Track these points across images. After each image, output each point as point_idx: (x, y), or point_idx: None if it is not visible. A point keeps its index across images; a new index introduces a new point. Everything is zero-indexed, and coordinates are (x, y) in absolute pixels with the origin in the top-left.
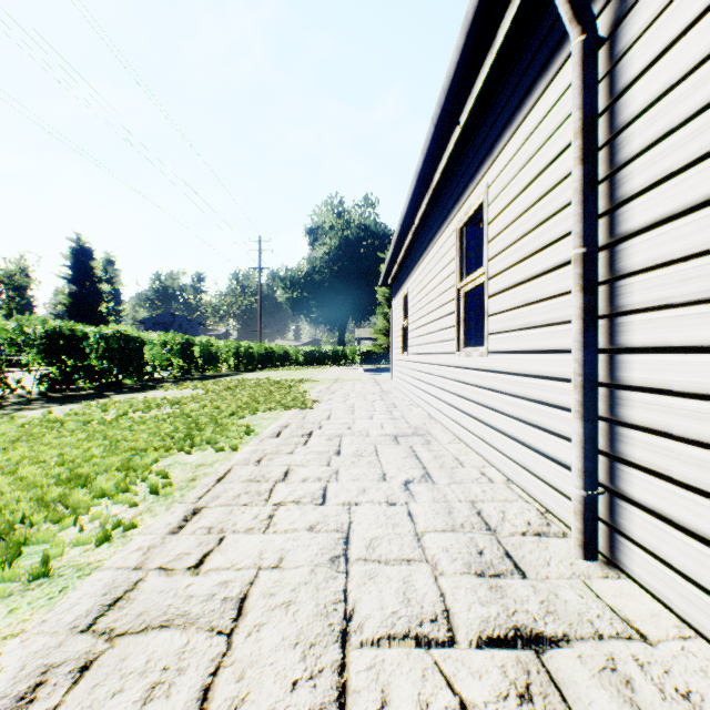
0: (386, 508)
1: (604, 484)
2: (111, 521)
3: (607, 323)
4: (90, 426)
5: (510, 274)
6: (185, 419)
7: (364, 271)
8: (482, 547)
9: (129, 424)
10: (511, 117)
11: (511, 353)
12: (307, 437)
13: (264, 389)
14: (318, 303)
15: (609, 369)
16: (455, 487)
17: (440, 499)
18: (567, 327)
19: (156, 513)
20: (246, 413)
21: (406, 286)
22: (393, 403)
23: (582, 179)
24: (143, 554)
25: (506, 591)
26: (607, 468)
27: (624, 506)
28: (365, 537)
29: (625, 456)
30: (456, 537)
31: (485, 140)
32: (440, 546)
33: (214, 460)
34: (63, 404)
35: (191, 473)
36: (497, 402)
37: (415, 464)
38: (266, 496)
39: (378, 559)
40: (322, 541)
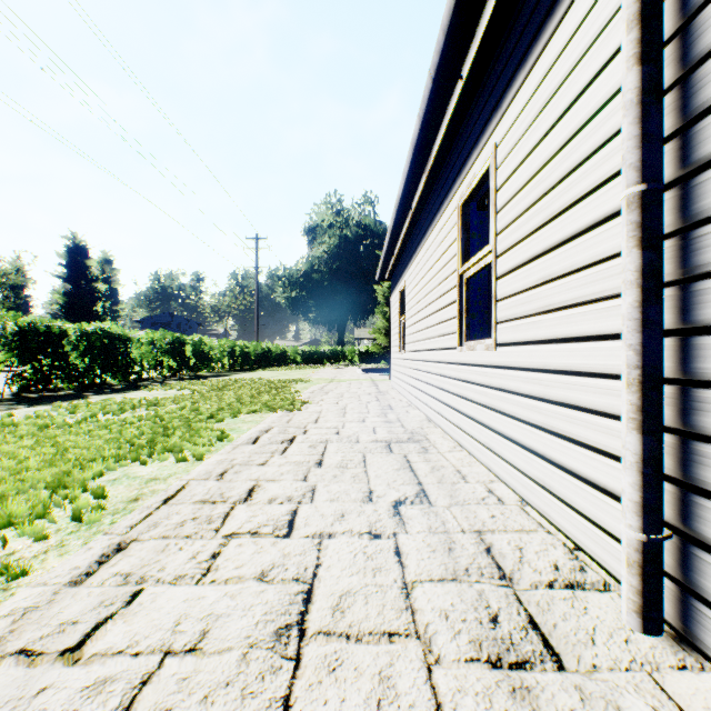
0: (368, 543)
1: (671, 523)
2: (0, 564)
3: (677, 292)
4: (45, 431)
5: (525, 247)
6: (156, 423)
7: (363, 270)
8: (495, 609)
9: (90, 428)
10: (526, 52)
11: (526, 344)
12: (288, 444)
13: (253, 390)
14: (317, 302)
15: (681, 359)
16: (457, 511)
17: (438, 529)
18: (608, 305)
19: (67, 549)
20: (227, 415)
21: (404, 280)
22: (389, 404)
23: (641, 85)
24: (14, 622)
25: (537, 699)
26: (677, 501)
27: (708, 561)
28: (334, 591)
29: (710, 487)
30: (459, 591)
31: (492, 93)
32: (437, 607)
33: (171, 473)
34: (33, 405)
35: (136, 490)
36: (507, 404)
37: (409, 478)
38: (218, 524)
39: (348, 632)
40: (273, 599)
